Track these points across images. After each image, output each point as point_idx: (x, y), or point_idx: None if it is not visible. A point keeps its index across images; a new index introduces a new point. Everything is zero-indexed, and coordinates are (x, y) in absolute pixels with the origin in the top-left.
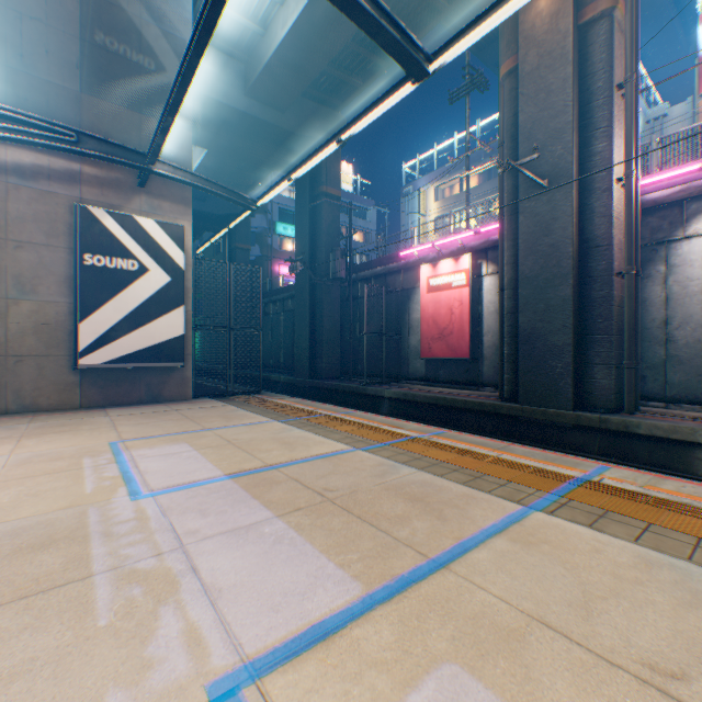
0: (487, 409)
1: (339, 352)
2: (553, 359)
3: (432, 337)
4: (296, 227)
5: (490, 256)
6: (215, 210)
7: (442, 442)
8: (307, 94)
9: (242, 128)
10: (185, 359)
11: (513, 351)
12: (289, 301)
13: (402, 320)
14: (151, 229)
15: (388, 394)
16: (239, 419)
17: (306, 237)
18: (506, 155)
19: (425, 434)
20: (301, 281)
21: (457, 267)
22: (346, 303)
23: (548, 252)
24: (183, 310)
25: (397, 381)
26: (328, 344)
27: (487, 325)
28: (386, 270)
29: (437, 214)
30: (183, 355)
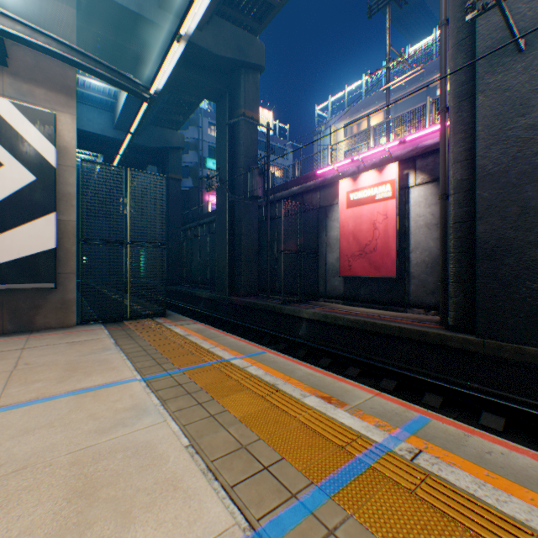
0: (430, 340)
1: (257, 270)
2: (534, 279)
3: (352, 254)
4: (217, 151)
5: (419, 164)
6: (149, 143)
7: (457, 482)
8: (225, 16)
9: (159, 46)
10: (67, 278)
11: (465, 269)
12: (214, 223)
13: (319, 238)
14: (6, 112)
15: (307, 314)
16: (84, 374)
17: (226, 159)
18: (453, 28)
19: (395, 433)
20: (221, 202)
21: (382, 178)
22: (264, 223)
23: (526, 137)
24: (54, 218)
25: (314, 299)
26: (246, 263)
27: (415, 240)
28: (303, 189)
29: (346, 148)
30: (54, 274)
